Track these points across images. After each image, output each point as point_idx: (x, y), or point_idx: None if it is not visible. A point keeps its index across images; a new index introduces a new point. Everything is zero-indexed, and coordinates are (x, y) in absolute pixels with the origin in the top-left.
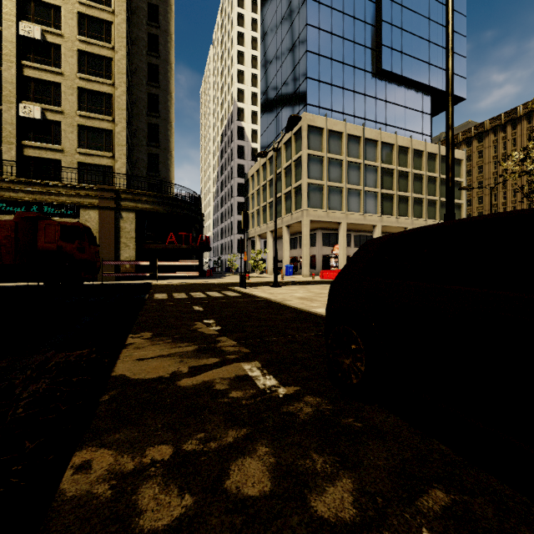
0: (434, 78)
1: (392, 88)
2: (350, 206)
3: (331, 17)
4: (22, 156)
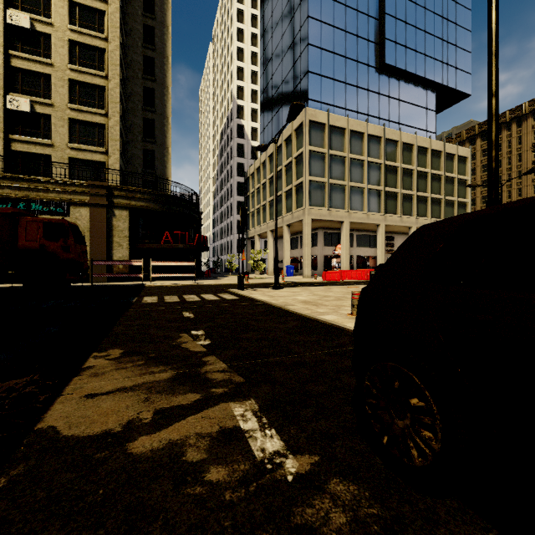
0: (438, 74)
1: (396, 84)
2: (353, 204)
3: (333, 9)
4: (10, 151)
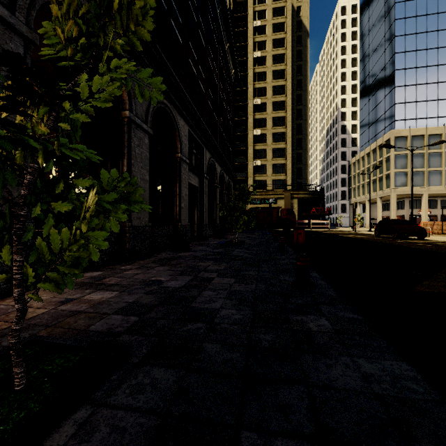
0: None
1: None
2: (432, 182)
3: (416, 56)
4: (254, 180)
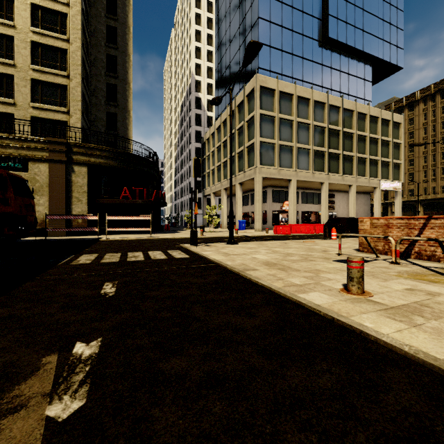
0: (375, 48)
1: (337, 56)
2: (300, 164)
3: None
4: None
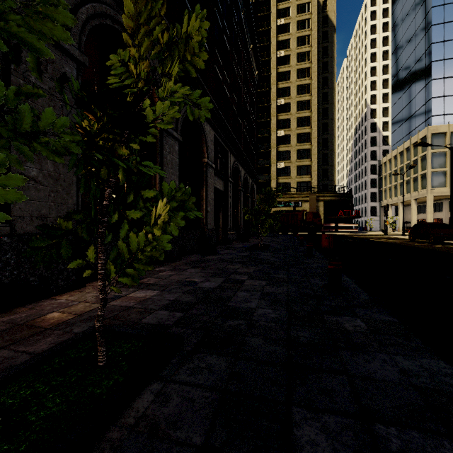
0: None
1: None
2: None
3: None
4: (277, 183)
